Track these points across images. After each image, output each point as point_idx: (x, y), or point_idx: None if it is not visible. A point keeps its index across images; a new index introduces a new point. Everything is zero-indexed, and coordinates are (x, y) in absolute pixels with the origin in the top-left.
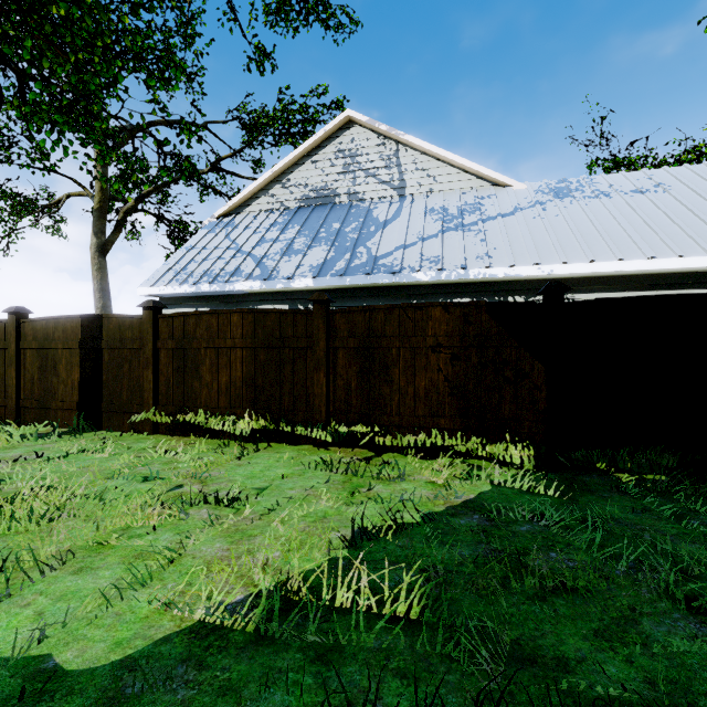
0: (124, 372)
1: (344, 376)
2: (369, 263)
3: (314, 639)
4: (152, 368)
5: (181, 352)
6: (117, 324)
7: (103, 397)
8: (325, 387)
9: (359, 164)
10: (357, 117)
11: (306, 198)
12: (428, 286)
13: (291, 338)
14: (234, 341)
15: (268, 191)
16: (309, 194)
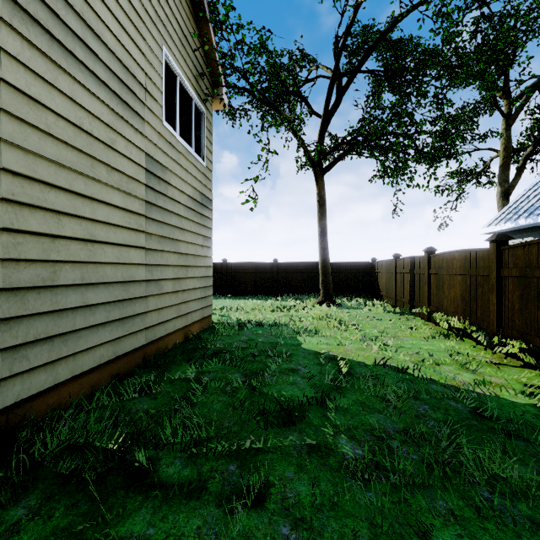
0: (420, 286)
1: (510, 299)
2: None
3: (323, 362)
4: (427, 285)
5: (437, 277)
6: (418, 260)
7: (415, 298)
8: (495, 306)
9: None
10: None
11: None
12: None
13: (480, 269)
14: (455, 270)
15: None
16: None
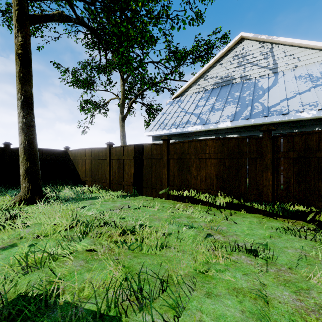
0: (153, 170)
1: (284, 175)
2: (265, 110)
3: None
4: (167, 168)
5: (180, 161)
6: (150, 147)
7: (143, 180)
8: (271, 181)
9: (247, 60)
10: (246, 35)
11: (216, 83)
12: (306, 121)
13: (246, 152)
14: (210, 155)
15: (197, 83)
16: (218, 81)
